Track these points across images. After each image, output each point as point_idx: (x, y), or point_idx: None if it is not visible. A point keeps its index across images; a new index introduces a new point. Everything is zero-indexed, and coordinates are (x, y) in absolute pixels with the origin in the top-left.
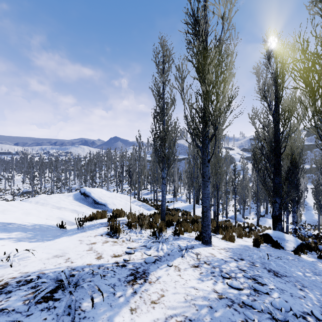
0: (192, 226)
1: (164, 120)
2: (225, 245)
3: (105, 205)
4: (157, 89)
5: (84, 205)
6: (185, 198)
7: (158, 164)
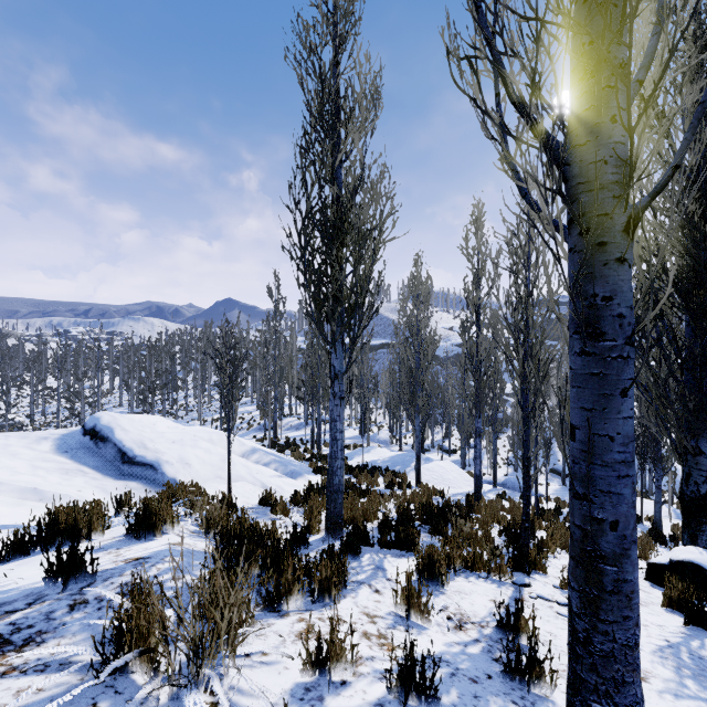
0: (430, 533)
1: (340, 172)
2: (654, 702)
3: (156, 467)
4: (313, 65)
5: (85, 467)
6: (388, 438)
7: (318, 325)
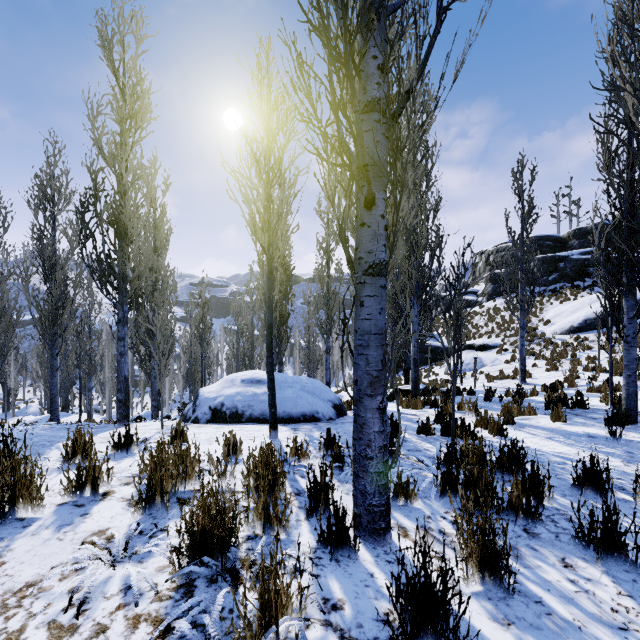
0: None
1: None
2: None
3: None
4: None
5: None
6: (38, 410)
7: None
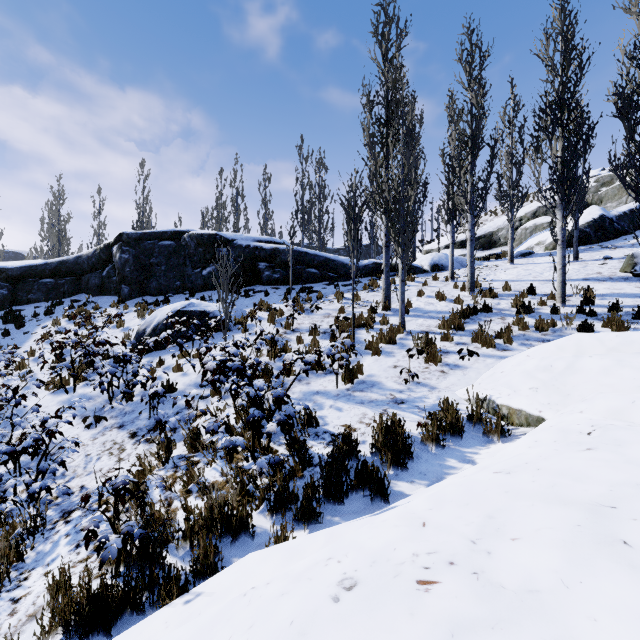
0: None
1: None
2: None
3: None
4: None
5: None
6: None
7: None
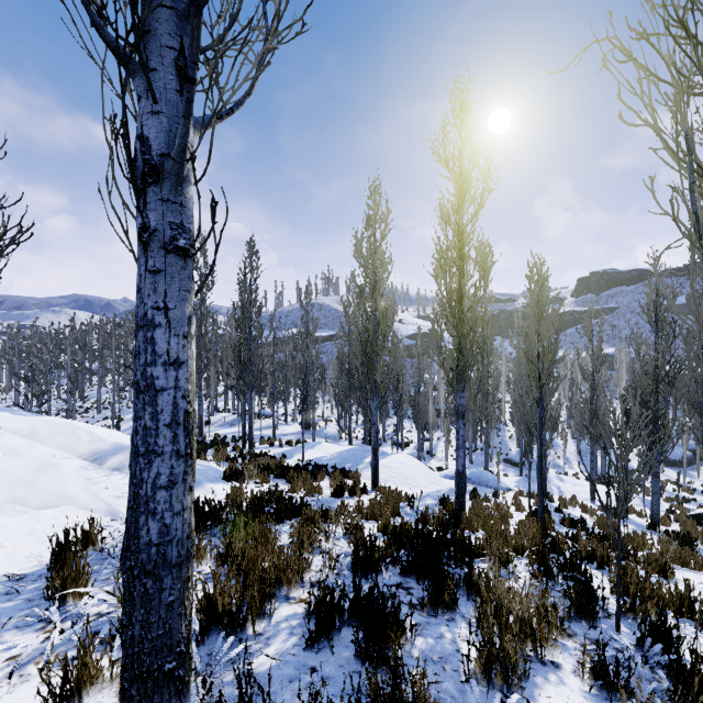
0: (424, 612)
1: None
2: None
3: None
4: None
5: None
6: (336, 432)
7: None
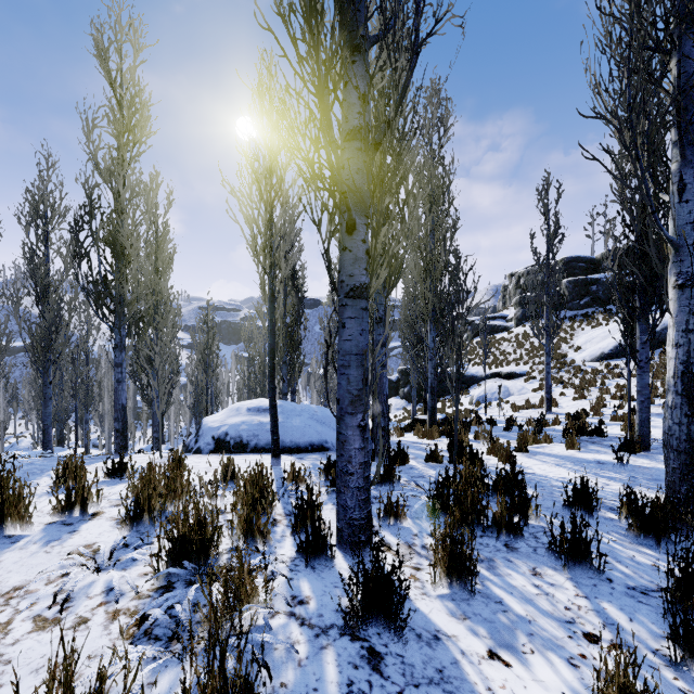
0: None
1: None
2: None
3: None
4: None
5: None
6: (30, 445)
7: None
